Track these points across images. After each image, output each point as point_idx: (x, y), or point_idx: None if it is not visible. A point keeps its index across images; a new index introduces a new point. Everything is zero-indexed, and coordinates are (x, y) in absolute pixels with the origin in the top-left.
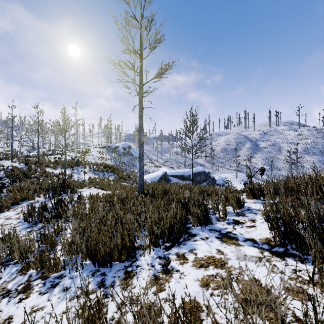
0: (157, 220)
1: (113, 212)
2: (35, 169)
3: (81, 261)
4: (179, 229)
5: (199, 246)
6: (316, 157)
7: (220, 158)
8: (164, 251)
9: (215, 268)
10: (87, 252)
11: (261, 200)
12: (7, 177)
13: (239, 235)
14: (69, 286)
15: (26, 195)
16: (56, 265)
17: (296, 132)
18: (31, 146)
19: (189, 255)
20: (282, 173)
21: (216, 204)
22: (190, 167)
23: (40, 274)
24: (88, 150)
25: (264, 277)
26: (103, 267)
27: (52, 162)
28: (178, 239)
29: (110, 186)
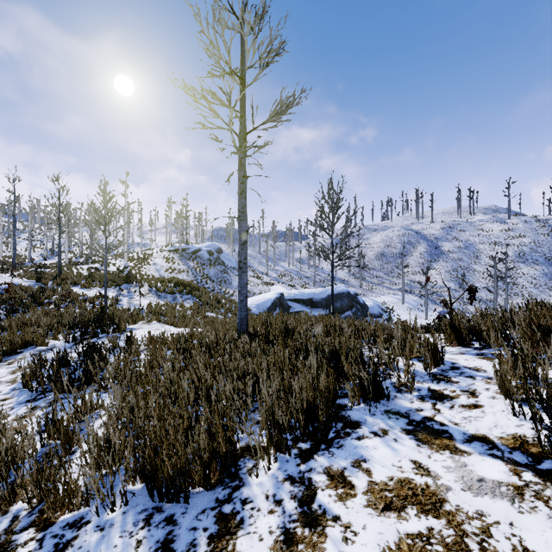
0: (278, 392)
1: (191, 374)
2: (52, 288)
3: (122, 489)
4: (327, 412)
5: (371, 451)
6: (538, 267)
7: (375, 270)
8: (298, 462)
9: (422, 514)
10: (136, 464)
11: (474, 349)
12: (2, 304)
13: (451, 425)
14: (94, 551)
15: (31, 337)
16: (71, 495)
17: (504, 226)
18: (49, 248)
19: (355, 475)
20: (481, 295)
21: (389, 357)
22: (323, 285)
23: (36, 514)
24: (148, 255)
25: (548, 545)
26: (170, 500)
27: (85, 276)
28: (325, 435)
29: (186, 319)
